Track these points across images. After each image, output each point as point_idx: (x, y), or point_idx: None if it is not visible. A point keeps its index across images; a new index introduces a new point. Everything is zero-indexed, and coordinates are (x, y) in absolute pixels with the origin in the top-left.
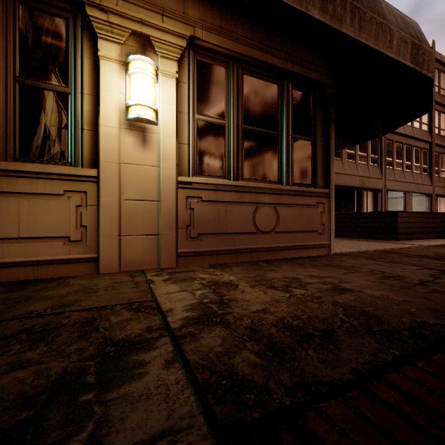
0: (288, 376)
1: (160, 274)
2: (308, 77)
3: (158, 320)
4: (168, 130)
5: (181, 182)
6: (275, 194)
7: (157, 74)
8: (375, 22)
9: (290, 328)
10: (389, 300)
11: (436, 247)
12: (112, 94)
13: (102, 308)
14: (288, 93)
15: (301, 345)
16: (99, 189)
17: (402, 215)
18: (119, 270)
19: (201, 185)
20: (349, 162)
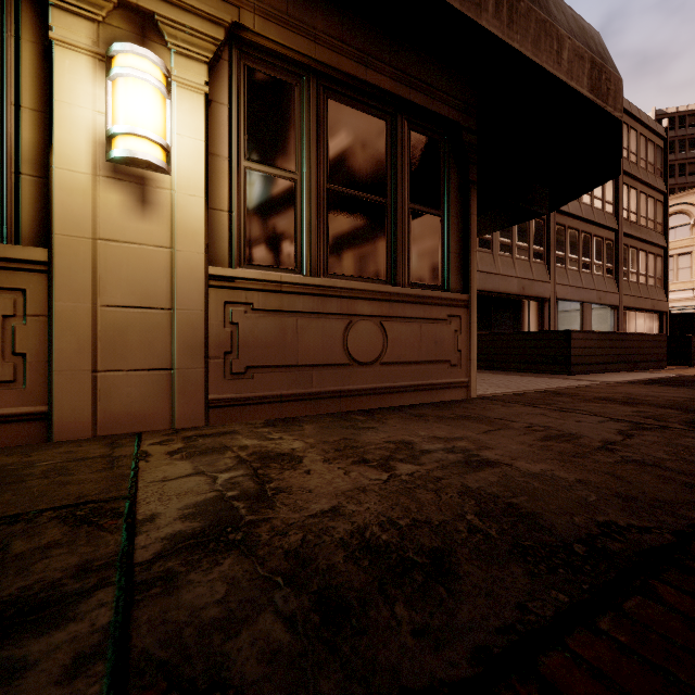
0: (340, 680)
1: (168, 441)
2: (435, 112)
3: (114, 543)
4: (190, 184)
5: (215, 277)
6: (381, 300)
7: (169, 82)
8: (535, 18)
9: (372, 550)
10: (553, 479)
11: (625, 384)
12: (78, 112)
13: (10, 519)
14: (404, 136)
15: (385, 590)
16: (51, 285)
17: (578, 337)
18: (93, 435)
19: (253, 284)
20: (503, 256)
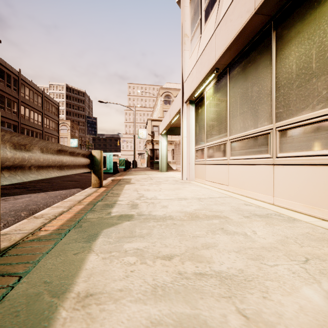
0: None
1: None
2: None
3: None
4: None
5: None
6: None
7: None
8: None
9: None
10: None
11: None
12: None
13: None
14: None
15: None
16: None
17: None
18: None
19: None
20: None
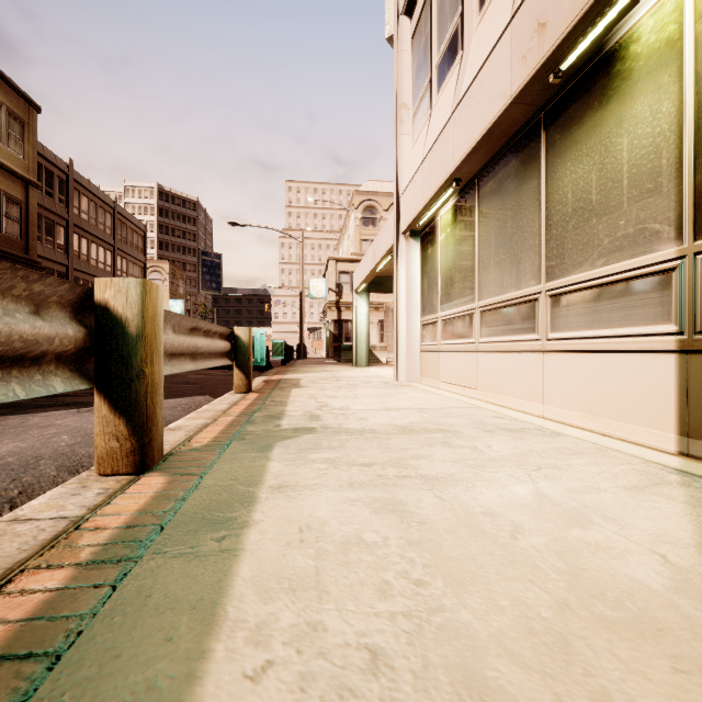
0: None
1: None
2: None
3: None
4: None
5: None
6: None
7: None
8: None
9: None
10: None
11: None
12: None
13: None
14: None
15: None
16: None
17: None
18: None
19: None
20: None
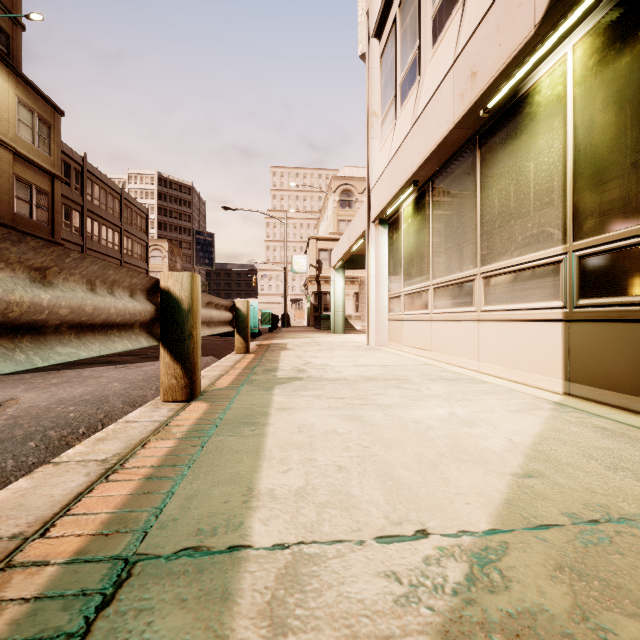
0: None
1: None
2: None
3: None
4: None
5: None
6: None
7: None
8: None
9: None
10: None
11: None
12: None
13: None
14: None
15: None
16: None
17: None
18: None
19: None
20: None
